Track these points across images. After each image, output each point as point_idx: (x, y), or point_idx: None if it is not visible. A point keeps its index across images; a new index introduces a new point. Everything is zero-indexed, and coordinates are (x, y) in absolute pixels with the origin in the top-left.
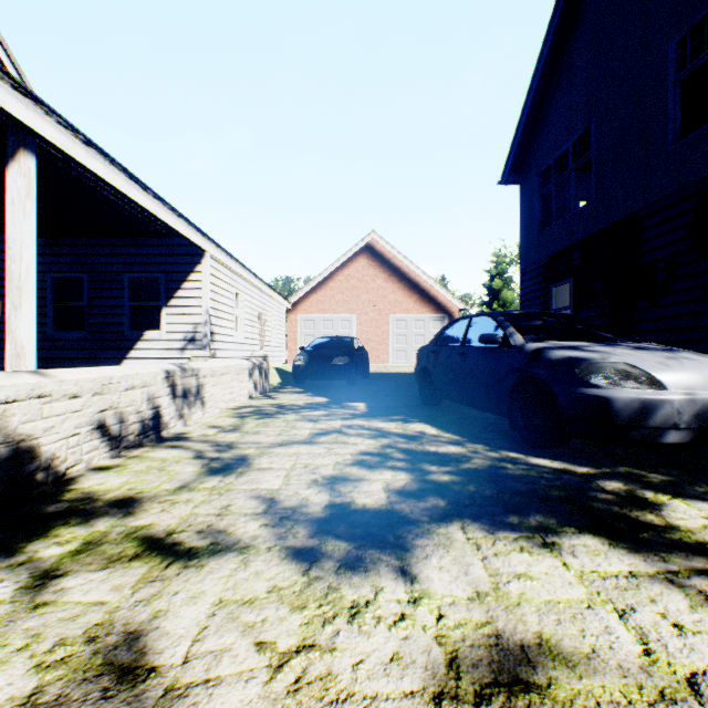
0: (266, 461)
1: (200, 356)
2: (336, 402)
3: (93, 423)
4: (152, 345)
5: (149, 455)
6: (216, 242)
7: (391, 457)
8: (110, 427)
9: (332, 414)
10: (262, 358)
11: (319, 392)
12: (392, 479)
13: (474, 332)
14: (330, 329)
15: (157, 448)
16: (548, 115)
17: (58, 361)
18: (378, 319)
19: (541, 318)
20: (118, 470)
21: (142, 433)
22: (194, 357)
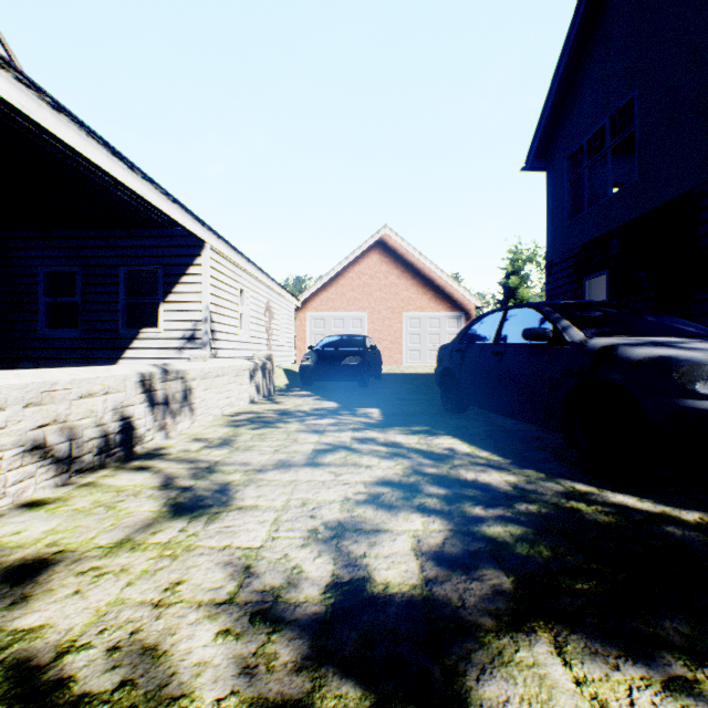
0: (251, 495)
1: (200, 356)
2: (347, 407)
3: (25, 443)
4: (148, 344)
5: (106, 482)
6: (217, 233)
7: (417, 489)
8: (53, 447)
9: (341, 423)
10: (266, 358)
11: (327, 395)
12: (423, 530)
13: (511, 327)
14: (340, 327)
15: (120, 471)
16: (579, 91)
17: (50, 361)
18: (391, 317)
19: (598, 308)
20: (53, 508)
21: (104, 450)
22: (192, 357)
